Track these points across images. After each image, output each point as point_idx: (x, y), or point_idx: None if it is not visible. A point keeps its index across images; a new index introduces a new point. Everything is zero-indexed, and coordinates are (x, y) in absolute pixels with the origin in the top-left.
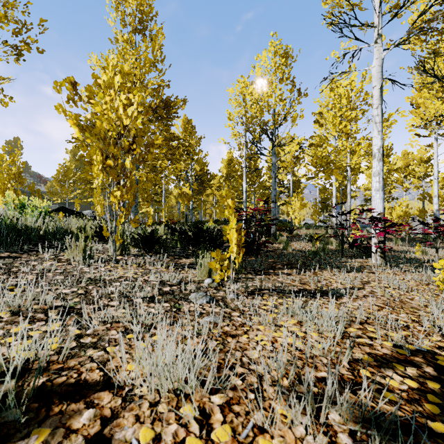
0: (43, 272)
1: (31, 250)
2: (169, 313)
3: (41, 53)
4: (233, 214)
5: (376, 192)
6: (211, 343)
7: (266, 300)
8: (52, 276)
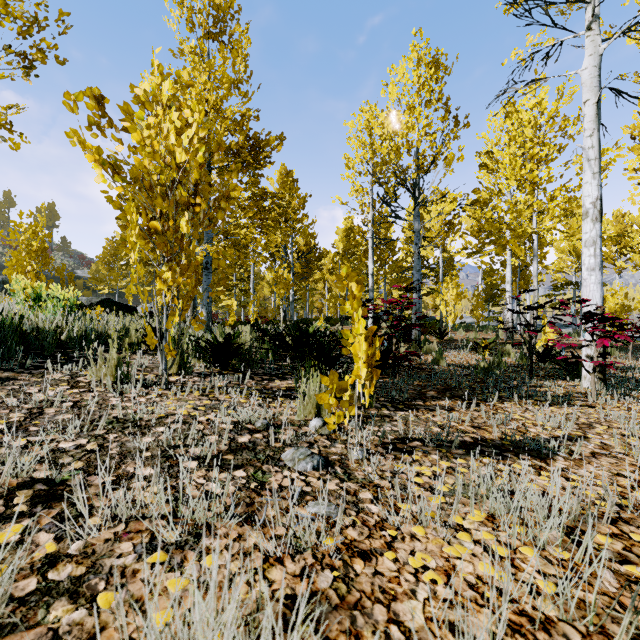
0: (41, 406)
1: (39, 365)
2: (243, 494)
3: (62, 63)
4: (360, 309)
5: (589, 273)
6: (322, 576)
7: (420, 463)
8: (53, 414)
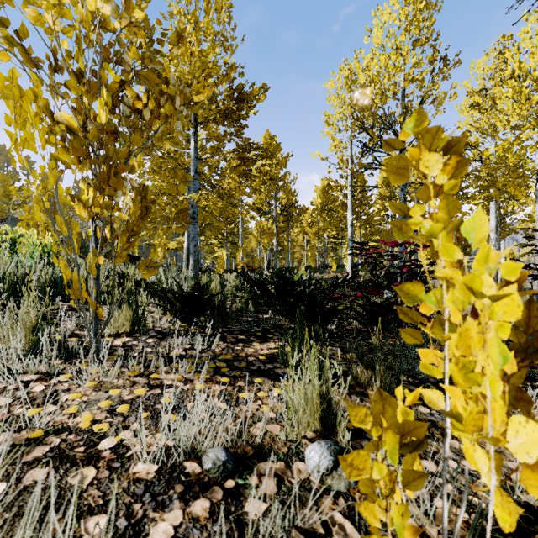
0: None
1: None
2: None
3: None
4: (481, 218)
5: None
6: None
7: None
8: None
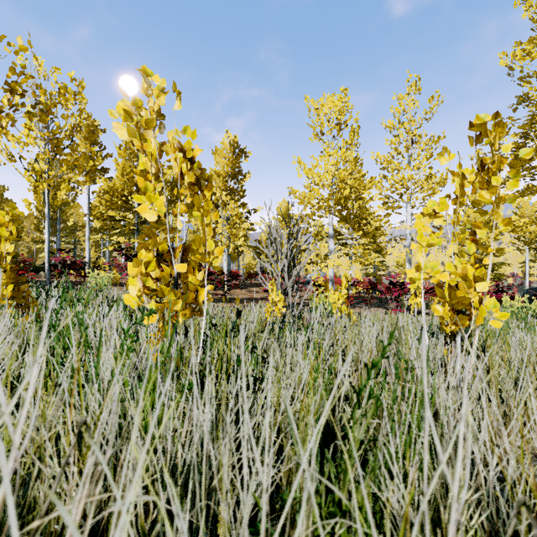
0: None
1: None
2: None
3: None
4: None
5: (86, 252)
6: None
7: None
8: None
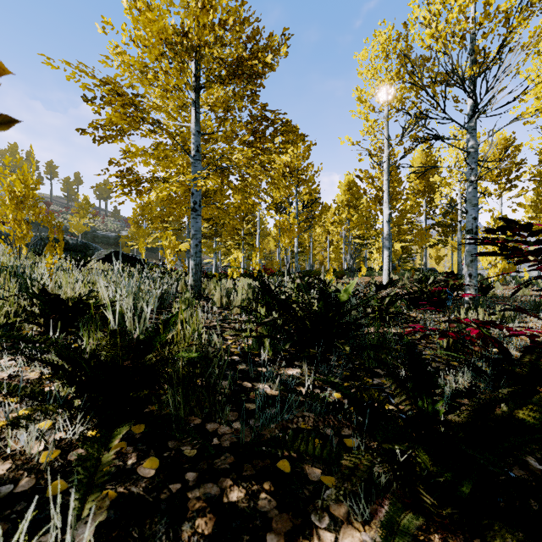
0: None
1: None
2: None
3: None
4: None
5: None
6: None
7: None
8: None
